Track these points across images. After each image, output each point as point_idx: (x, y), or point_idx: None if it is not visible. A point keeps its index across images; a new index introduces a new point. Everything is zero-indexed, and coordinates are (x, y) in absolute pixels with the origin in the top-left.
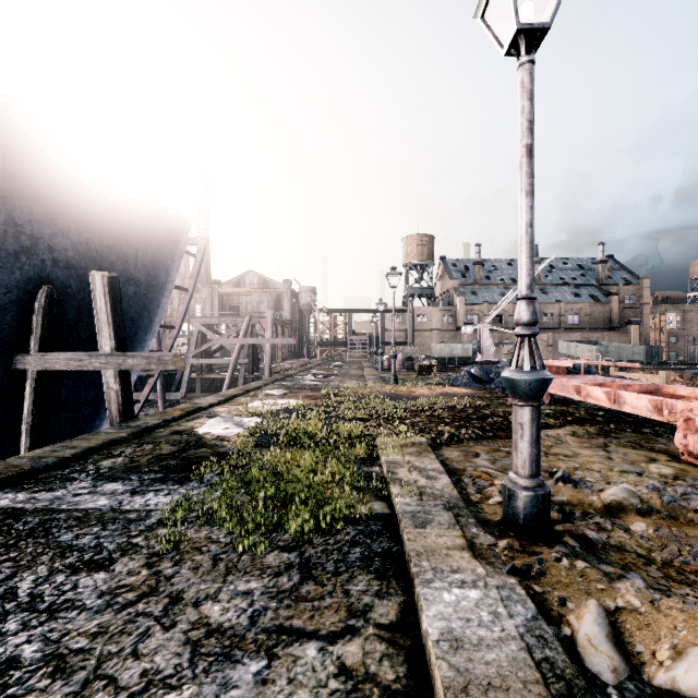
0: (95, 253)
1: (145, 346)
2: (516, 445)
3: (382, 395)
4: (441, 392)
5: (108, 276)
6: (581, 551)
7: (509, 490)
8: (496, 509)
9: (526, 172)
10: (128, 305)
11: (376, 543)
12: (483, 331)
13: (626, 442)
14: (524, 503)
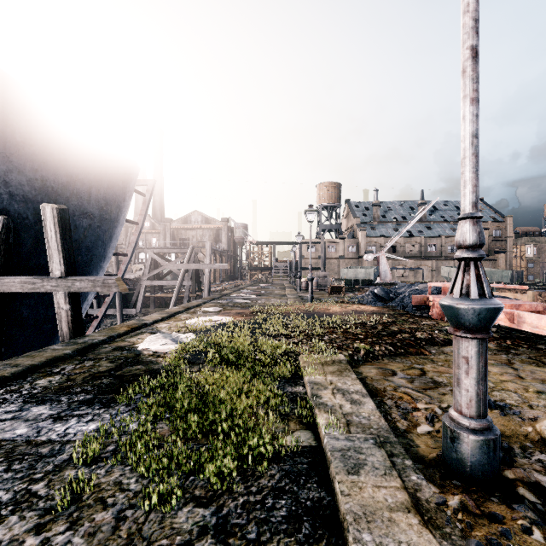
0: (50, 189)
1: (100, 270)
2: (459, 381)
3: (302, 313)
4: (351, 309)
5: (57, 208)
6: (544, 509)
7: (453, 431)
8: (427, 441)
9: (471, 77)
10: (83, 236)
11: (304, 492)
12: (381, 258)
13: (527, 358)
14: (471, 448)
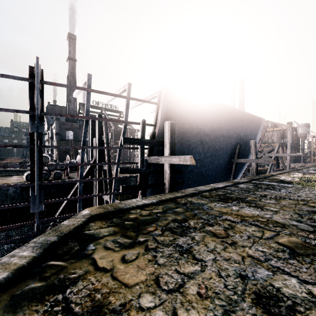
0: (246, 135)
1: (250, 157)
2: None
3: None
4: None
5: (254, 141)
6: None
7: None
8: None
9: None
10: (249, 146)
11: None
12: None
13: None
14: None
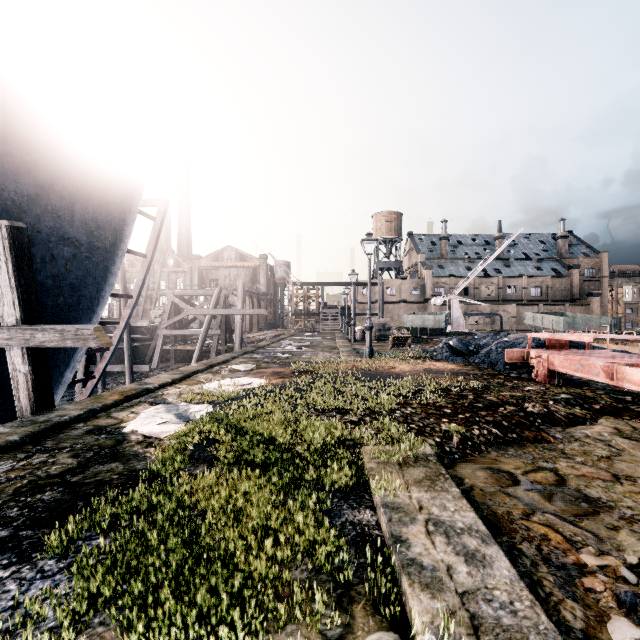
0: (10, 203)
1: (93, 317)
2: None
3: (360, 374)
4: (423, 367)
5: (8, 225)
6: None
7: None
8: None
9: None
10: (65, 270)
11: None
12: (453, 302)
13: None
14: None
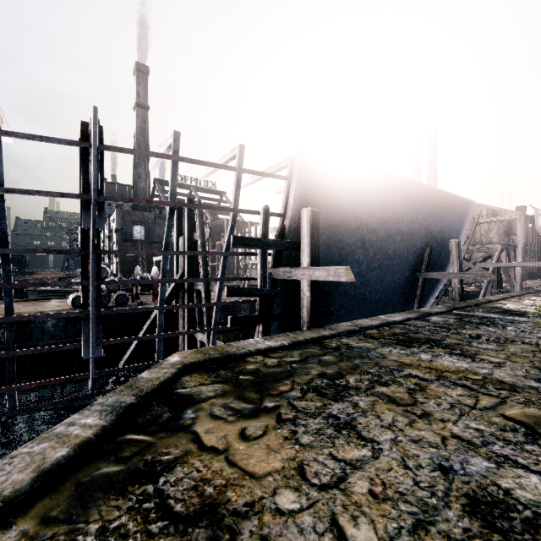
0: (441, 230)
1: (449, 269)
2: None
3: None
4: None
5: (457, 241)
6: None
7: None
8: None
9: None
10: (447, 250)
11: None
12: None
13: None
14: None
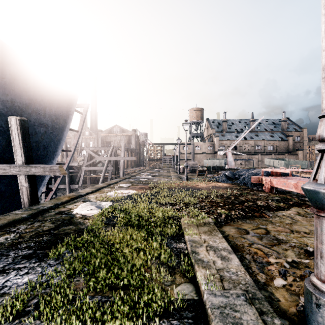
0: (17, 107)
1: (53, 161)
2: (323, 255)
3: (181, 188)
4: (212, 185)
5: (19, 119)
6: None
7: (318, 298)
8: (284, 294)
9: None
10: (41, 138)
11: None
12: (228, 153)
13: None
14: None
